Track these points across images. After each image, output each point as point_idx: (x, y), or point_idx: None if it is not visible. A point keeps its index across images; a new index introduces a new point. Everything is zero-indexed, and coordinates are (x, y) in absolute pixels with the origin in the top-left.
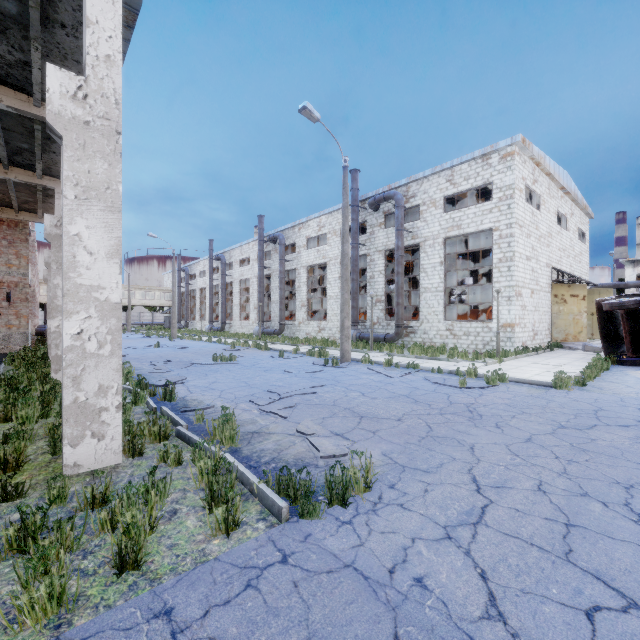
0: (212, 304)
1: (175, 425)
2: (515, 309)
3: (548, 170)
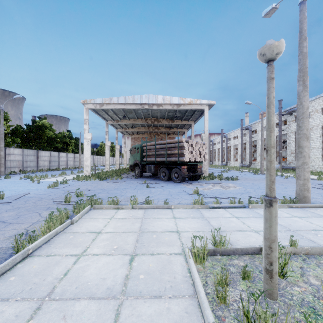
0: (222, 155)
1: None
2: None
3: None
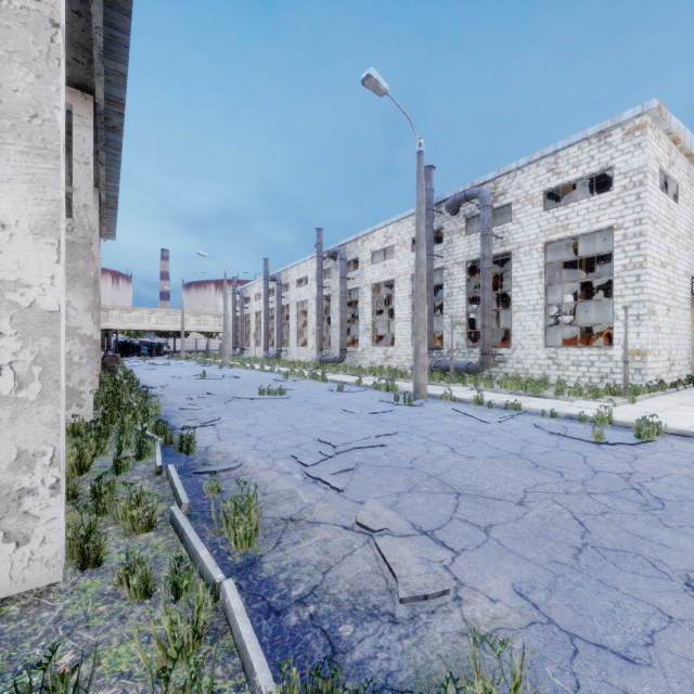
0: (267, 329)
1: (176, 499)
2: (647, 331)
3: (689, 149)
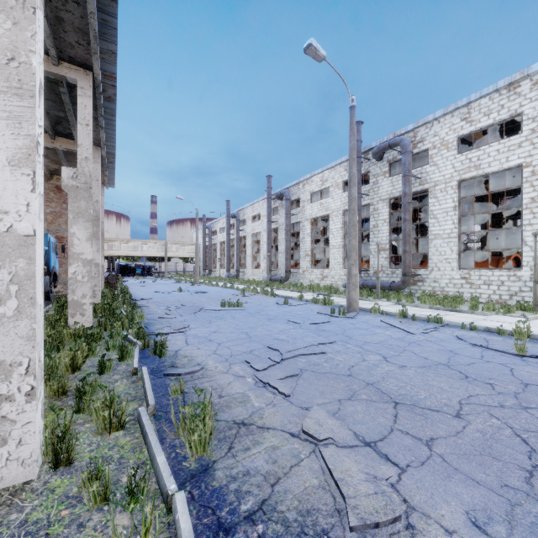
0: (229, 255)
1: (145, 399)
2: None
3: None
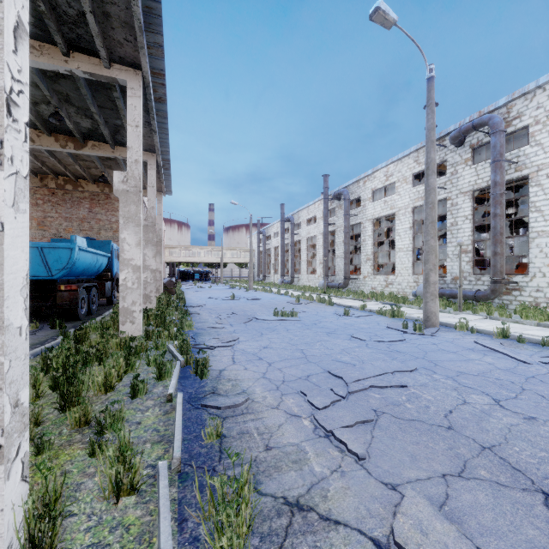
0: (283, 260)
1: (173, 443)
2: None
3: None
